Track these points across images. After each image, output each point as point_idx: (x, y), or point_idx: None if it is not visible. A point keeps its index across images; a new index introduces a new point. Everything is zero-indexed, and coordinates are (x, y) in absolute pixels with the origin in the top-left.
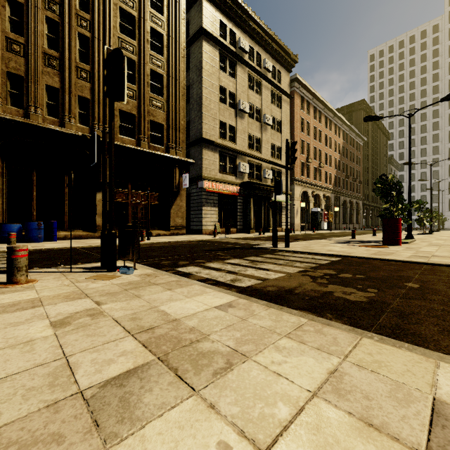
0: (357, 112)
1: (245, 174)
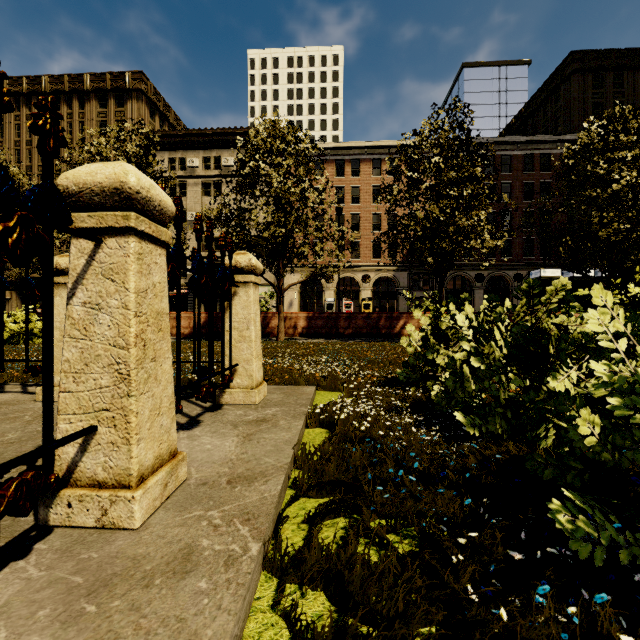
0: (565, 84)
1: None
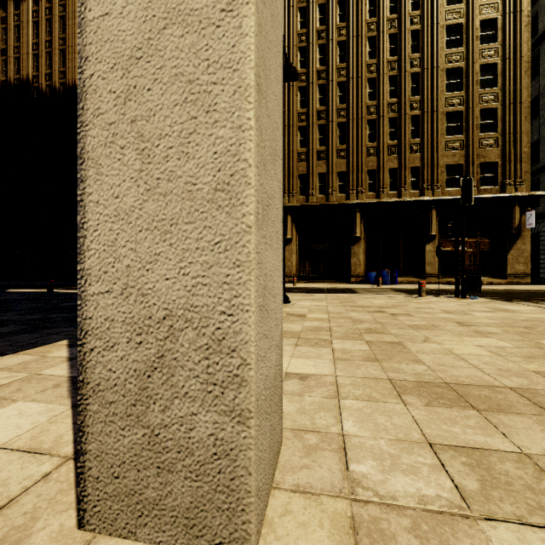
0: None
1: None
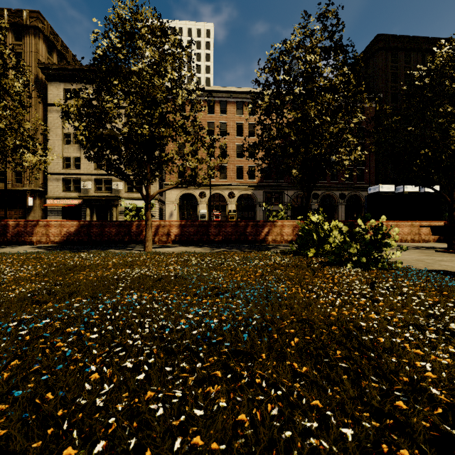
0: (373, 58)
1: (91, 189)
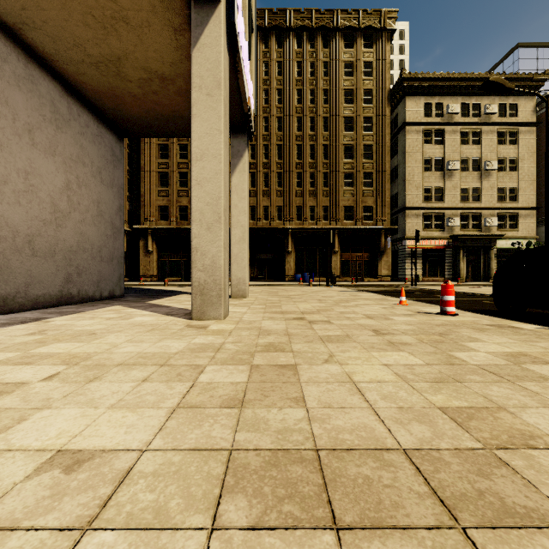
0: None
1: (456, 226)
